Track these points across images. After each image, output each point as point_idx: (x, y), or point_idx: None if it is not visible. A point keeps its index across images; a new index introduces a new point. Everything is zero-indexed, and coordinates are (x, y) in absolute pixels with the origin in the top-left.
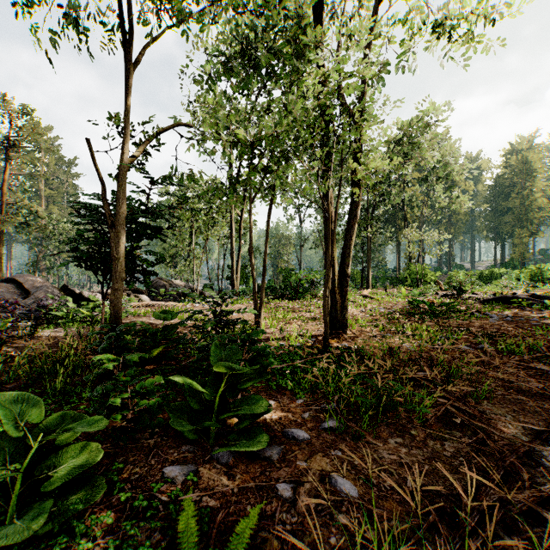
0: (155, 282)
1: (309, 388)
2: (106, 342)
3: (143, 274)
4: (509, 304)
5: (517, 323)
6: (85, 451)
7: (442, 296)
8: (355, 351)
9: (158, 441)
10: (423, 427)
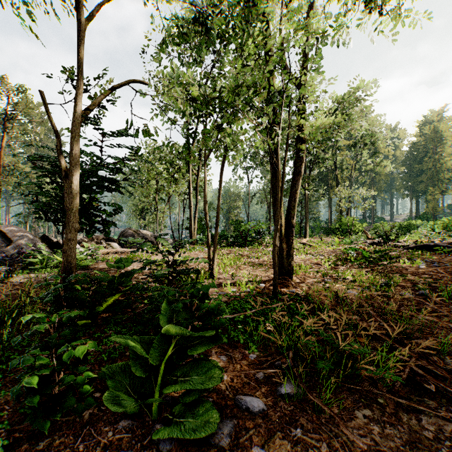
0: (126, 232)
1: (261, 340)
2: (51, 295)
3: (104, 225)
4: (430, 251)
5: (444, 269)
6: None
7: (370, 244)
8: (303, 298)
9: (94, 412)
10: (391, 395)
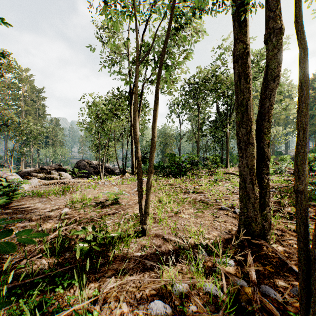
0: (80, 163)
1: None
2: None
3: None
4: None
5: None
6: None
7: (291, 174)
8: None
9: None
10: None
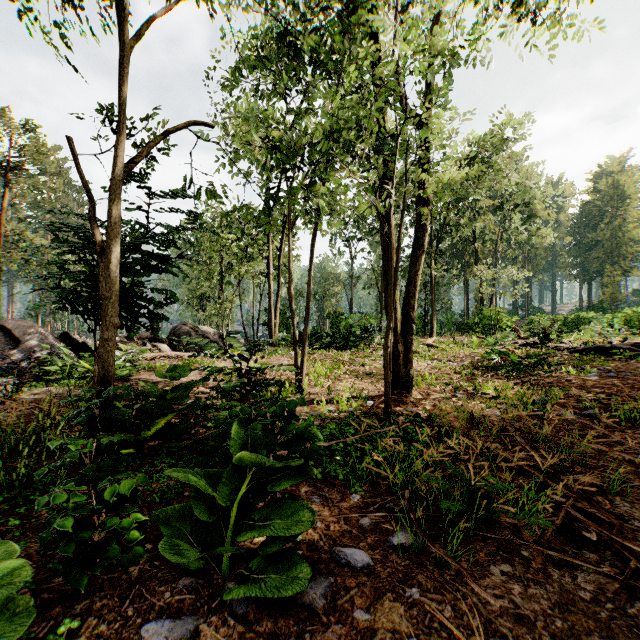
0: (179, 328)
1: (368, 476)
2: (83, 414)
3: (151, 319)
4: (606, 356)
5: (624, 380)
6: (4, 613)
7: (522, 346)
8: (425, 420)
9: (145, 568)
10: (539, 545)
